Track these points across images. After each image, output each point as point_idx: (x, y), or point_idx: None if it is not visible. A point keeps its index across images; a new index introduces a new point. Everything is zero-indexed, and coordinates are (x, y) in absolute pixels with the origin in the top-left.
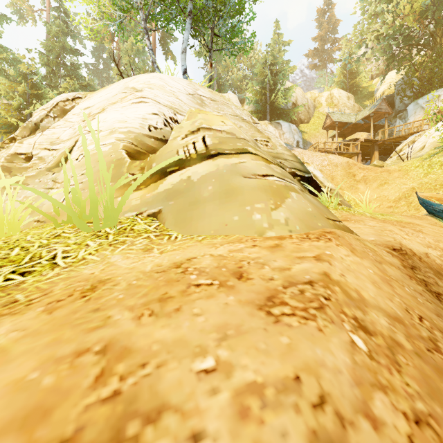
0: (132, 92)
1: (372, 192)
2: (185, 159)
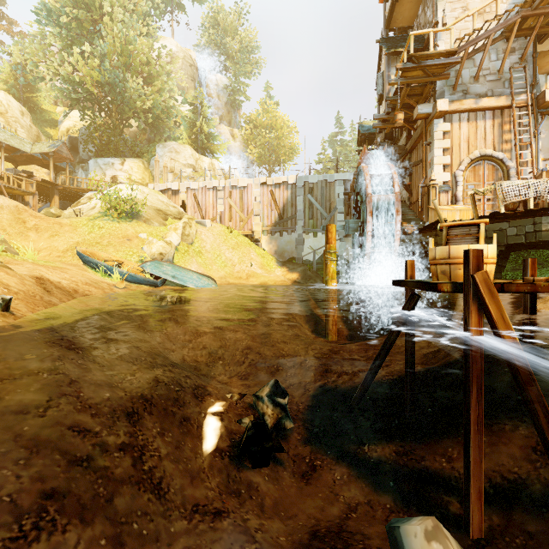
0: None
1: (44, 241)
2: None
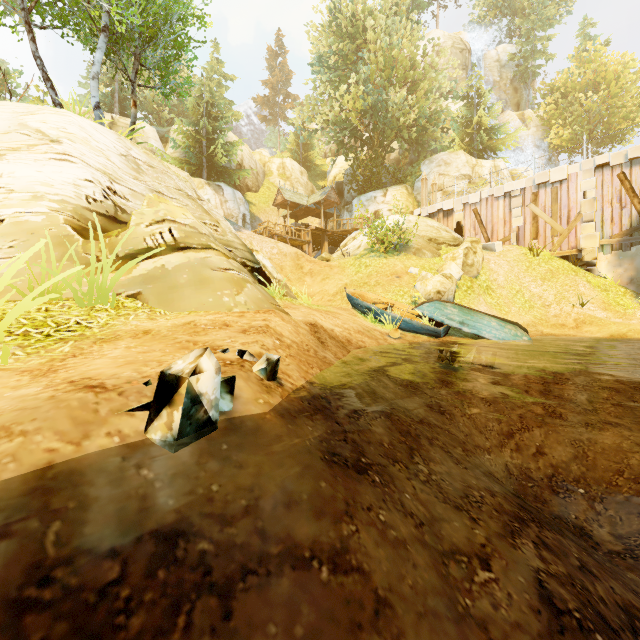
0: (46, 141)
1: (317, 285)
2: (156, 248)
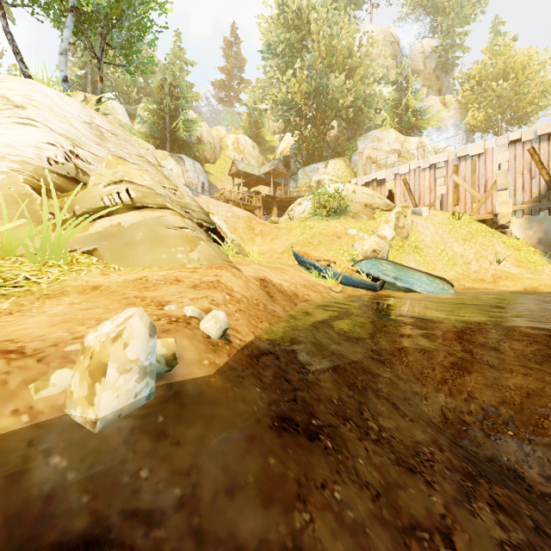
0: (10, 106)
1: (267, 245)
2: (113, 207)
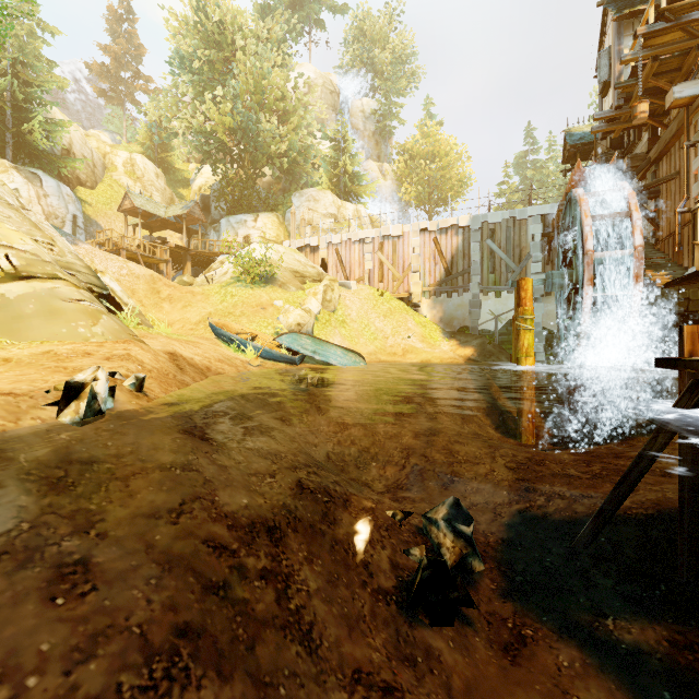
0: None
1: (177, 313)
2: None
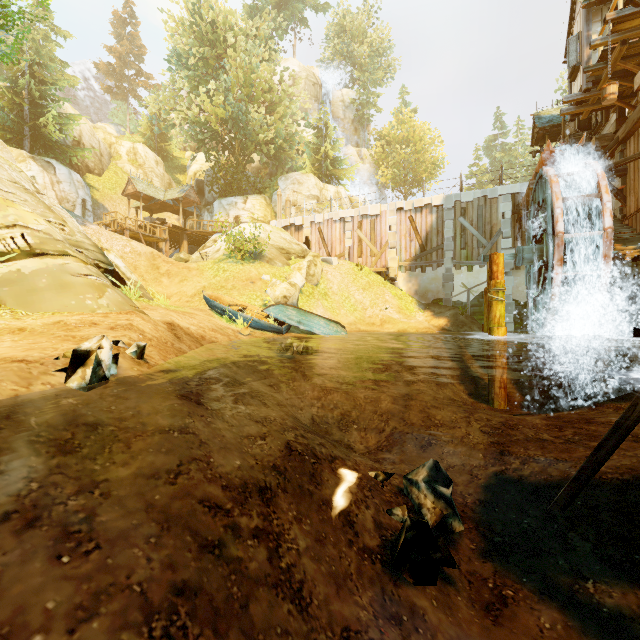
0: None
1: (175, 286)
2: (9, 253)
